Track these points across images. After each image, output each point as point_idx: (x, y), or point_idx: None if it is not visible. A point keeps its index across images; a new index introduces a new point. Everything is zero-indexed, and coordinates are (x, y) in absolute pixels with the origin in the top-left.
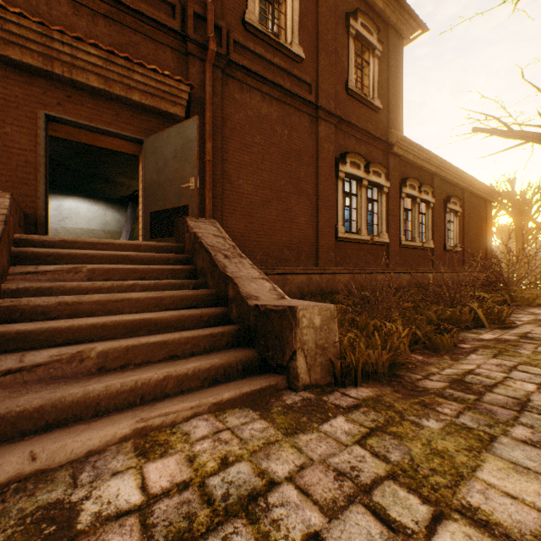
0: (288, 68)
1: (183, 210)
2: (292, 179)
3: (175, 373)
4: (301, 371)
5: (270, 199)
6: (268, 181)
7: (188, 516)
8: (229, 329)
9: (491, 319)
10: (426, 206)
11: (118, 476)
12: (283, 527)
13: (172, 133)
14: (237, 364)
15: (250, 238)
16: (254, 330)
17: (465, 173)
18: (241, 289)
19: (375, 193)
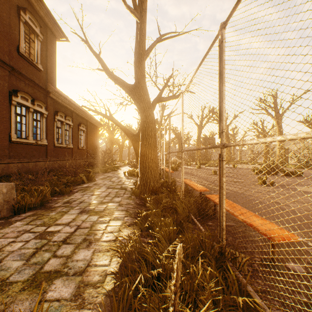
0: None
1: None
2: None
3: None
4: None
5: None
6: None
7: None
8: None
9: (89, 179)
10: (69, 127)
11: None
12: (1, 244)
13: None
14: None
15: None
16: None
17: (88, 114)
18: None
19: (39, 116)
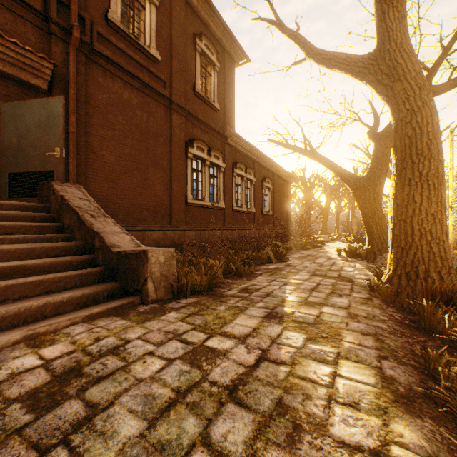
0: (147, 66)
1: (48, 174)
2: (150, 155)
3: (53, 301)
4: (150, 291)
5: (131, 169)
6: (129, 154)
7: (76, 361)
8: (96, 269)
9: (277, 257)
10: (250, 183)
11: (20, 358)
12: (133, 353)
13: (35, 104)
14: (104, 293)
15: (113, 201)
16: (116, 269)
17: (274, 163)
18: (106, 240)
19: (216, 171)
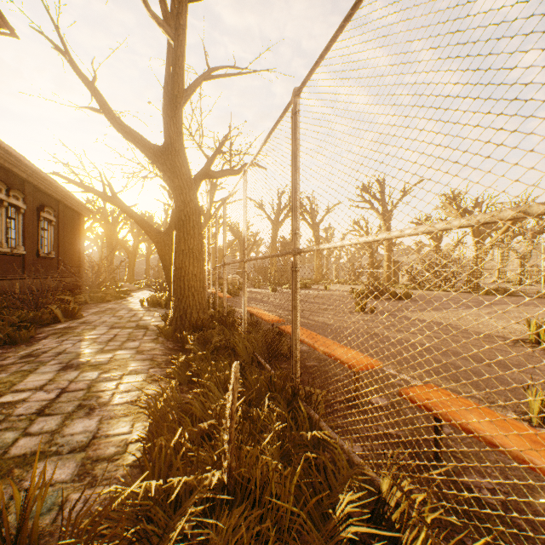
0: None
1: None
2: None
3: None
4: None
5: None
6: None
7: None
8: None
9: (68, 315)
10: (17, 211)
11: None
12: None
13: None
14: None
15: None
16: None
17: (60, 188)
18: None
19: None
